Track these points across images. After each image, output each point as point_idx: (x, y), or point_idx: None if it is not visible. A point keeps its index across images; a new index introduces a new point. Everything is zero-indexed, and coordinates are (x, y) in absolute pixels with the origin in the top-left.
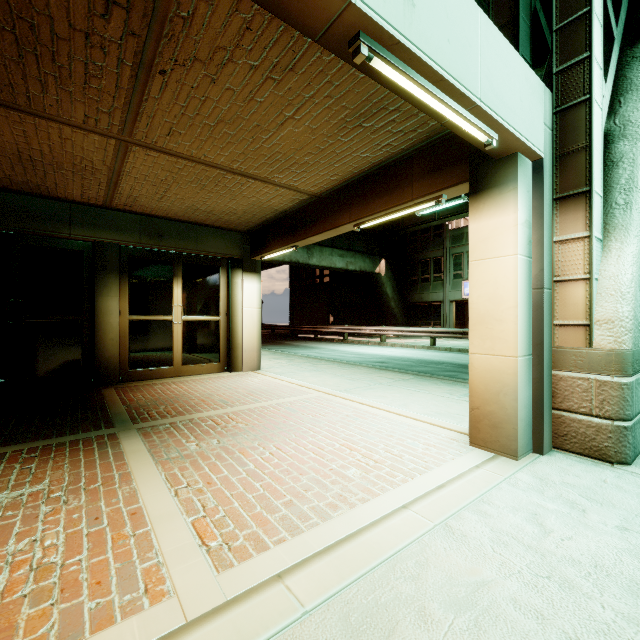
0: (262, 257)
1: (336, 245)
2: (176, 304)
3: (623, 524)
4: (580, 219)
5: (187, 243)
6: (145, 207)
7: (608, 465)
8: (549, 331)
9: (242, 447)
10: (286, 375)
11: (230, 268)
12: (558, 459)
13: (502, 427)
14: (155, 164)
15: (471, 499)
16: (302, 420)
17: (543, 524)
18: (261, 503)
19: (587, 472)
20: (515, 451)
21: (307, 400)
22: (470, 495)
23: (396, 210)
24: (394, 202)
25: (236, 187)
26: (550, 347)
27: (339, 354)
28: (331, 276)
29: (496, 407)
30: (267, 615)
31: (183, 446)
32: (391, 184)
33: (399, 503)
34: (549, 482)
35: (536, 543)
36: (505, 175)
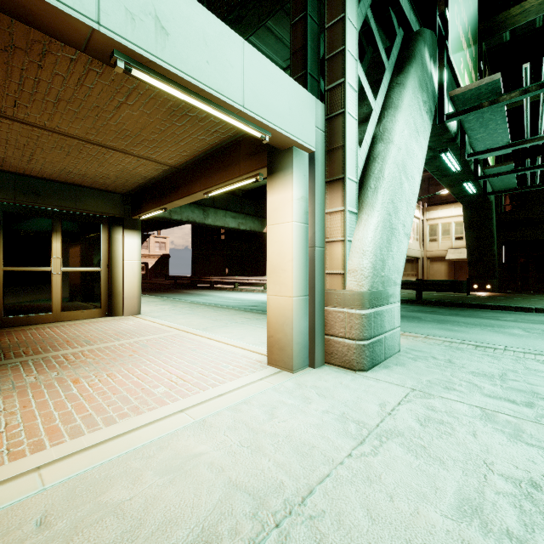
0: (140, 216)
1: (230, 208)
2: (55, 256)
3: (328, 409)
4: (339, 197)
5: (66, 202)
6: (17, 167)
7: (353, 372)
8: (321, 278)
9: (77, 377)
10: (161, 318)
11: (111, 225)
12: (323, 370)
13: (285, 349)
14: (12, 130)
15: (237, 402)
16: (147, 353)
17: (274, 414)
18: (62, 418)
19: (335, 378)
20: (292, 366)
21: (164, 337)
22: (238, 399)
23: (231, 183)
24: (228, 177)
25: (100, 155)
26: (323, 290)
27: (223, 300)
28: (226, 234)
29: (282, 335)
30: (8, 495)
31: (21, 379)
32: (227, 162)
33: (179, 409)
34: (303, 386)
35: (259, 426)
36: (287, 162)
